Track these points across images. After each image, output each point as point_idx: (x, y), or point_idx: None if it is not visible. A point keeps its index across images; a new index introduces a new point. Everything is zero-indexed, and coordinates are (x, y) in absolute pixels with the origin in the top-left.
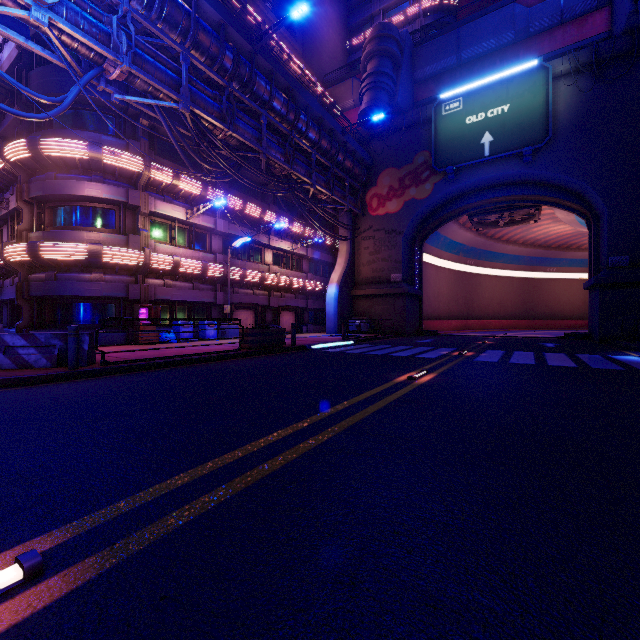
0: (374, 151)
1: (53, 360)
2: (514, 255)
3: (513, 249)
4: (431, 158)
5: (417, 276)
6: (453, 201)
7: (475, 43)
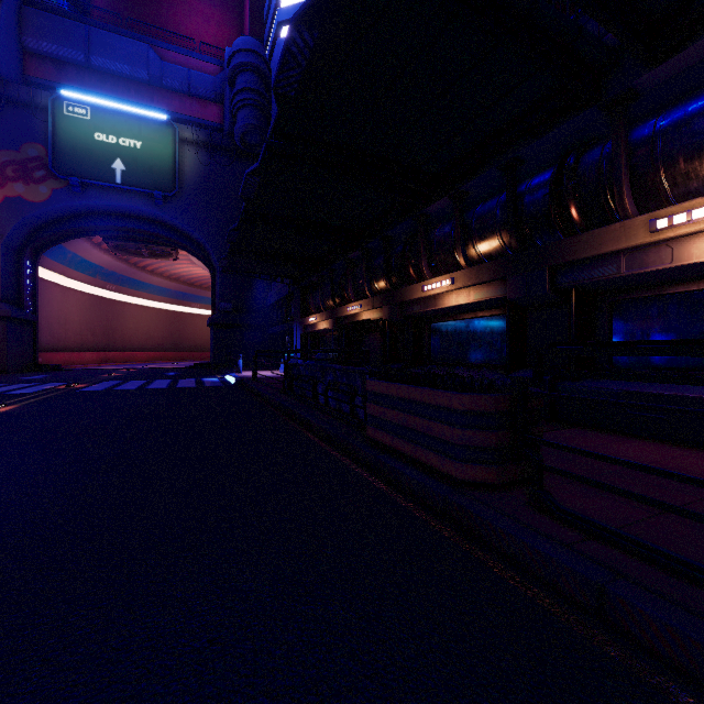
0: None
1: None
2: (161, 287)
3: (159, 281)
4: (49, 157)
5: (30, 296)
6: (81, 217)
7: (108, 56)
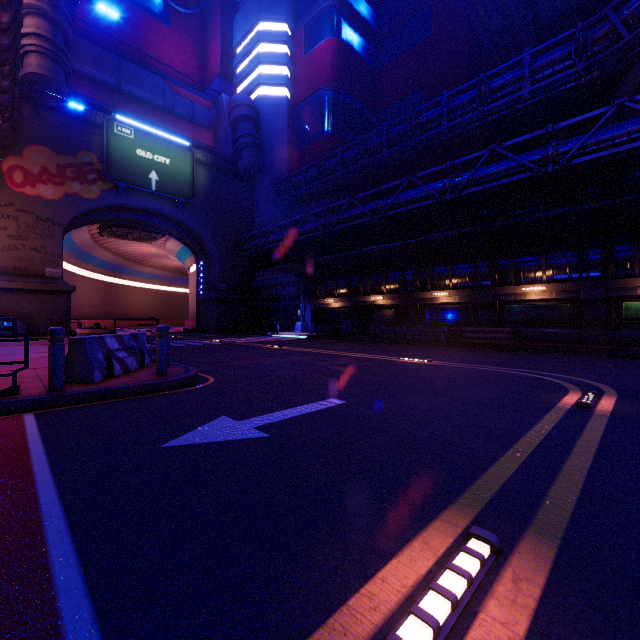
0: (22, 115)
1: (139, 361)
2: (104, 260)
3: (107, 255)
4: (99, 163)
5: None
6: (109, 209)
7: (135, 85)
